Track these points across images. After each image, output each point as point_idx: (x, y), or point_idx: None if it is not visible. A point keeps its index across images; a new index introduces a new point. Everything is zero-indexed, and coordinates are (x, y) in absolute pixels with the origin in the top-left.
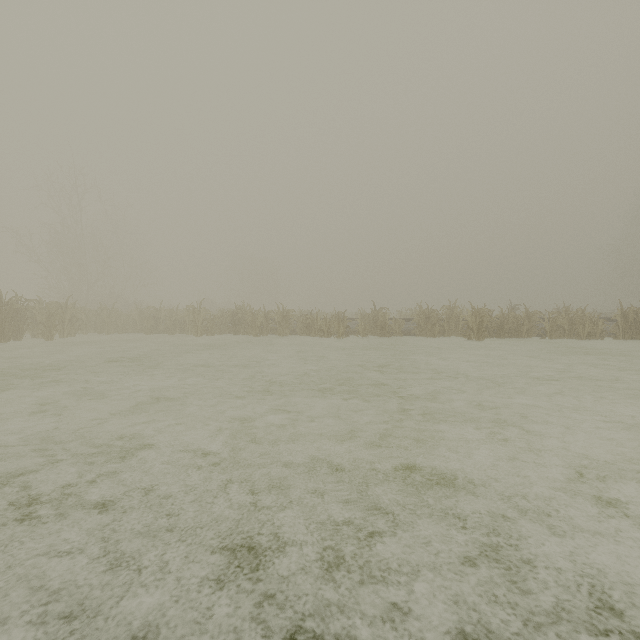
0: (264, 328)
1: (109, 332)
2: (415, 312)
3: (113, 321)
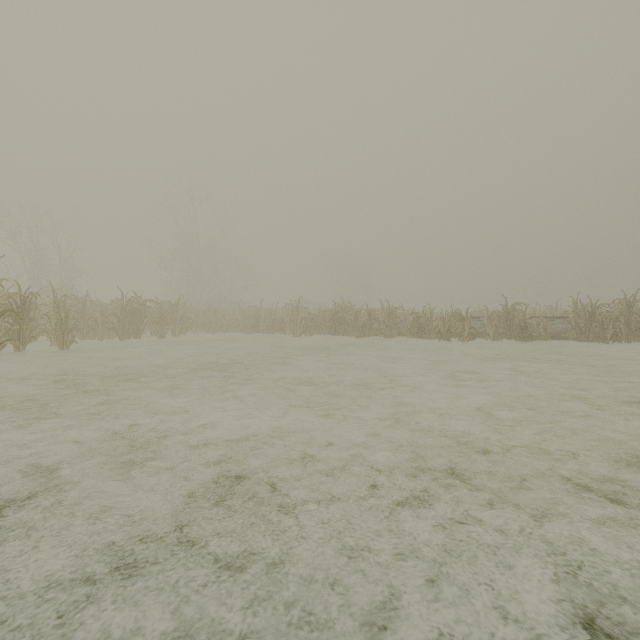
0: (366, 328)
1: (215, 331)
2: (555, 309)
3: (218, 320)
